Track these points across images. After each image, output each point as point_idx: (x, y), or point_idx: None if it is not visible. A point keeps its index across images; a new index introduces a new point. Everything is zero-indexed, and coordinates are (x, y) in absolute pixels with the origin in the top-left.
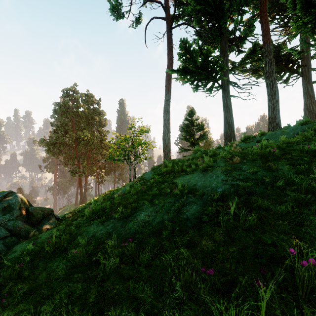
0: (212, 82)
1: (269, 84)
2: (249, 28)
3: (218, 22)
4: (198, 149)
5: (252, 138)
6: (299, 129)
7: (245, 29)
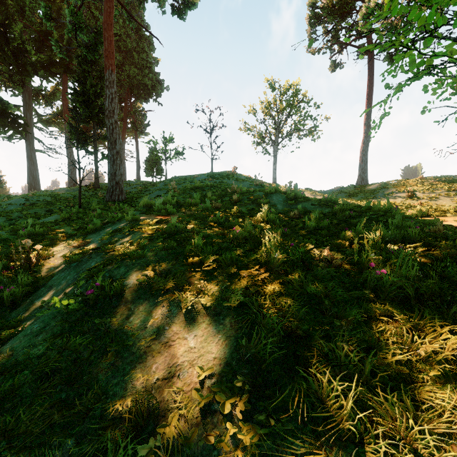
0: (13, 130)
1: (68, 154)
2: (54, 97)
3: (21, 75)
4: (0, 195)
5: (50, 191)
6: (77, 189)
7: (53, 89)
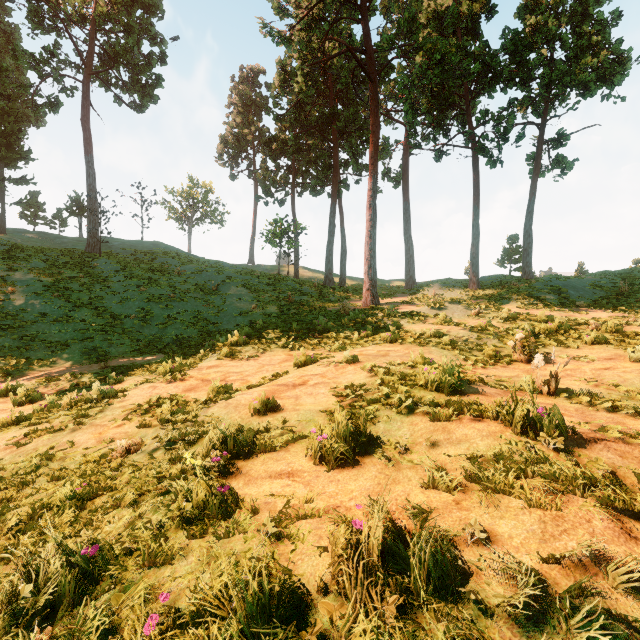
0: None
1: None
2: None
3: None
4: None
5: None
6: None
7: None
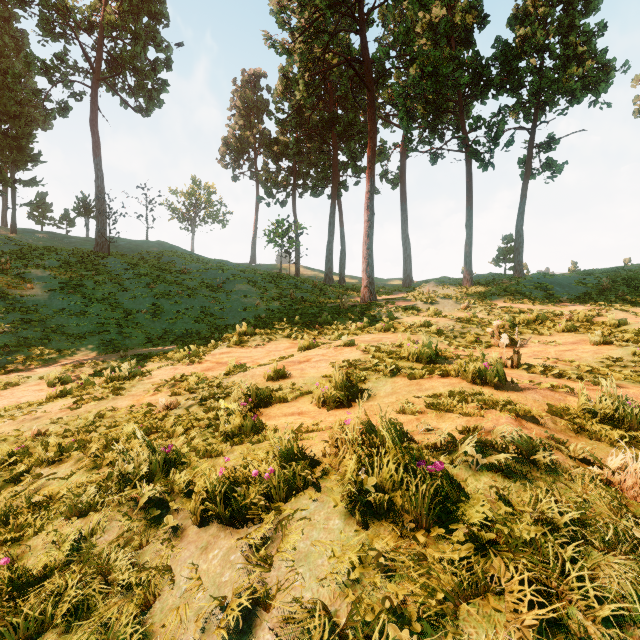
0: None
1: None
2: None
3: None
4: None
5: None
6: None
7: None
